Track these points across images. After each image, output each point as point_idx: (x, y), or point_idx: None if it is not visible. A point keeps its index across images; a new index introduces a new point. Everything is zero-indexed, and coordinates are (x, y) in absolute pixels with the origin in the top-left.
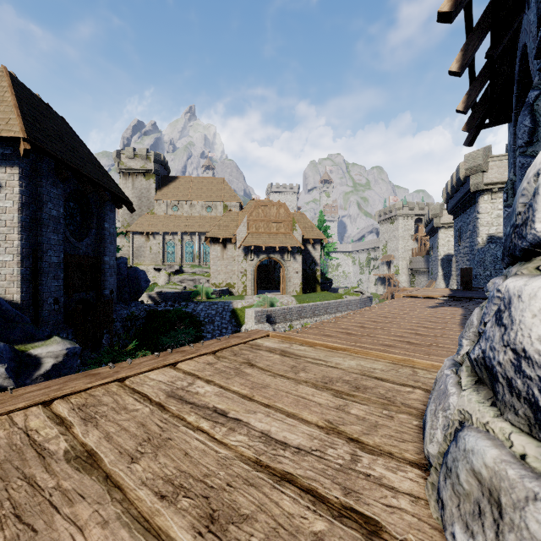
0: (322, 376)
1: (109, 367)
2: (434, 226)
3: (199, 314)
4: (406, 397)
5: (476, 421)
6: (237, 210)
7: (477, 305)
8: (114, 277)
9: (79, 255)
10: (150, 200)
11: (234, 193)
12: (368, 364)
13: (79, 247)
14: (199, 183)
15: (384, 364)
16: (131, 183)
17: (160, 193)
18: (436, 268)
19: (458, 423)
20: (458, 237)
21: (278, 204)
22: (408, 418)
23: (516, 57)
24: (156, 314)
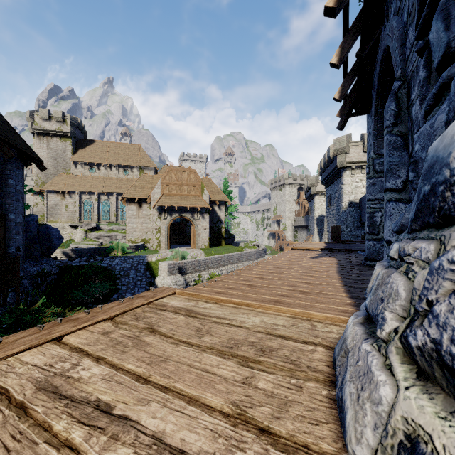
0: (227, 339)
1: None
2: (312, 193)
3: (114, 268)
4: (310, 358)
5: (443, 450)
6: (152, 174)
7: (346, 255)
8: (21, 235)
9: None
10: (66, 161)
11: (150, 158)
12: (271, 320)
13: None
14: (116, 148)
15: (285, 319)
16: (46, 144)
17: (76, 155)
18: (313, 225)
19: (404, 436)
20: (328, 202)
21: (189, 170)
22: (317, 387)
23: (375, 62)
24: (70, 270)
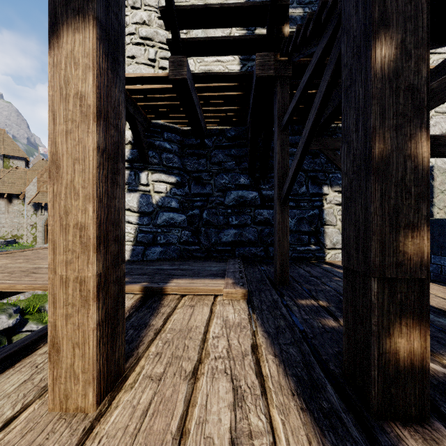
0: None
1: (7, 251)
2: None
3: None
4: None
5: None
6: (21, 164)
7: None
8: None
9: None
10: None
11: (18, 147)
12: None
13: None
14: None
15: None
16: None
17: None
18: None
19: None
20: None
21: None
22: None
23: None
24: None
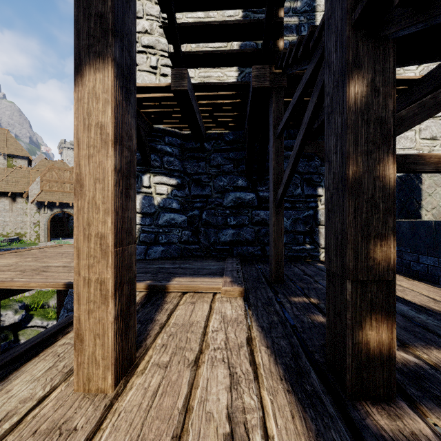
0: None
1: (16, 250)
2: None
3: None
4: None
5: None
6: (24, 163)
7: None
8: None
9: None
10: None
11: (21, 146)
12: None
13: None
14: None
15: None
16: None
17: None
18: None
19: None
20: None
21: (72, 169)
22: None
23: None
24: None
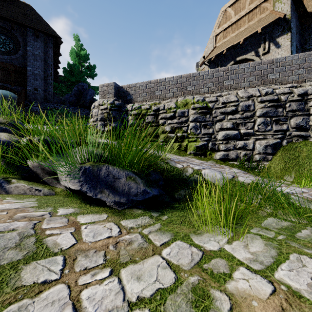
0: None
1: None
2: None
3: None
4: None
5: None
6: None
7: None
8: (41, 82)
9: (0, 62)
10: None
11: None
12: None
13: (1, 57)
14: None
15: None
16: None
17: None
18: None
19: None
20: None
21: None
22: None
23: None
24: None
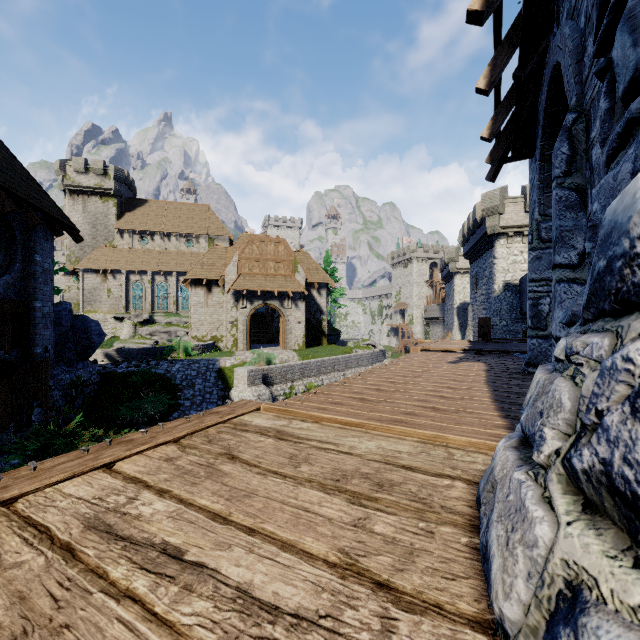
0: (332, 469)
1: None
2: (450, 272)
3: (174, 375)
4: (445, 496)
5: (611, 596)
6: (225, 245)
7: (499, 359)
8: (50, 330)
9: None
10: (108, 229)
11: (222, 224)
12: (392, 446)
13: None
14: (176, 210)
15: (411, 444)
16: (81, 205)
17: (122, 221)
18: (452, 317)
19: (564, 584)
20: (474, 284)
21: (277, 239)
22: (454, 533)
23: (541, 85)
24: (115, 378)
